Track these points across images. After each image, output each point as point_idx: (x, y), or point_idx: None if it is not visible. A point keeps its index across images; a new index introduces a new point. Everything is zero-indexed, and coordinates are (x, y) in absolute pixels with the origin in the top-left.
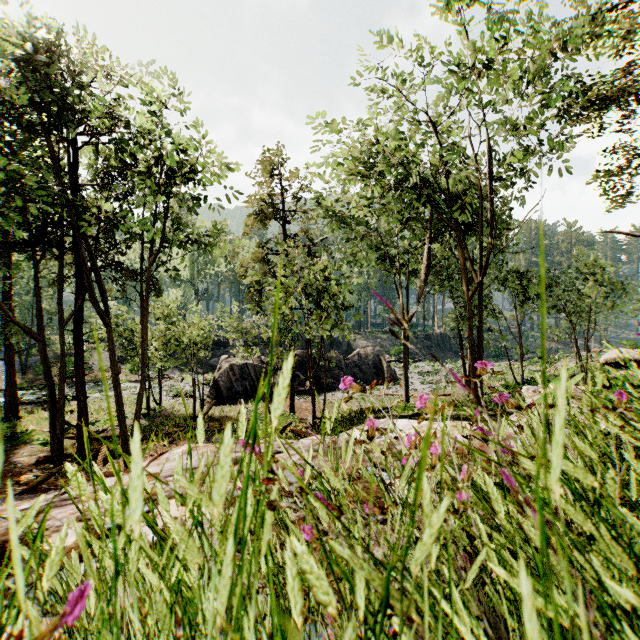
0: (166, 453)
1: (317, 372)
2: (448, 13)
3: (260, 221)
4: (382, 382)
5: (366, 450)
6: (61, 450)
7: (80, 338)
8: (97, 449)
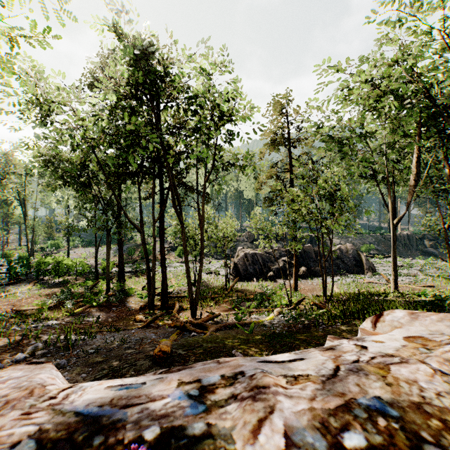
0: (384, 315)
1: (307, 261)
2: None
3: (274, 147)
4: (362, 272)
5: None
6: (153, 302)
7: (163, 231)
8: (171, 304)
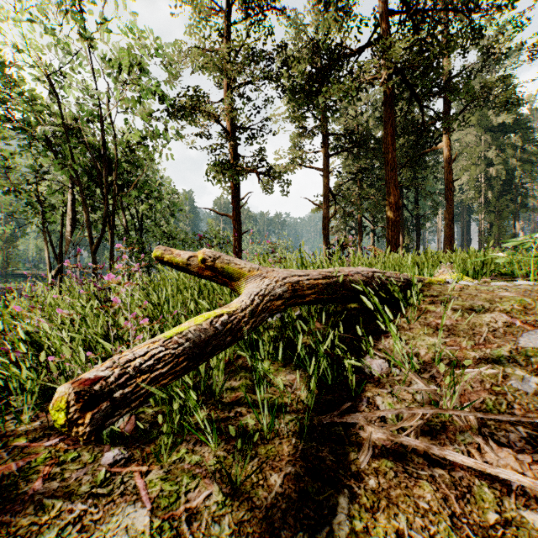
0: None
1: None
2: None
3: None
4: None
5: None
6: None
7: None
8: None
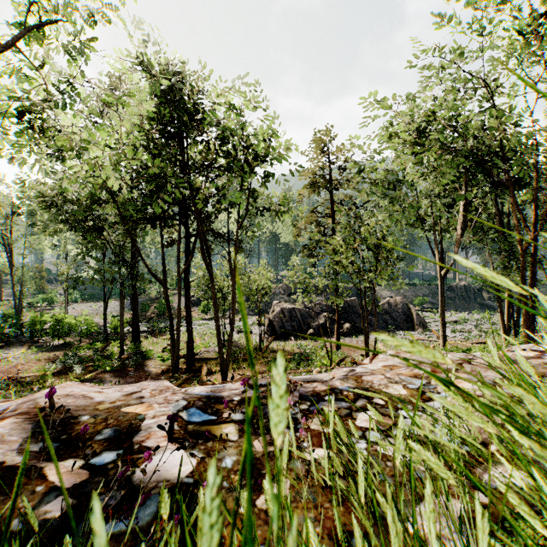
0: (379, 355)
1: (352, 317)
2: None
3: (314, 190)
4: (412, 328)
5: (544, 363)
6: (178, 365)
7: (188, 284)
8: (197, 367)
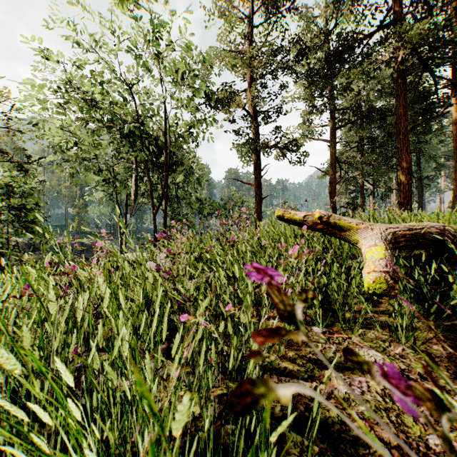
0: None
1: None
2: (122, 3)
3: None
4: None
5: None
6: None
7: None
8: None
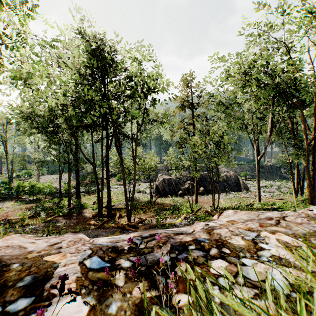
0: (223, 213)
1: (204, 184)
2: None
3: (182, 109)
4: (240, 190)
5: None
6: (102, 212)
7: (108, 165)
8: (113, 213)
